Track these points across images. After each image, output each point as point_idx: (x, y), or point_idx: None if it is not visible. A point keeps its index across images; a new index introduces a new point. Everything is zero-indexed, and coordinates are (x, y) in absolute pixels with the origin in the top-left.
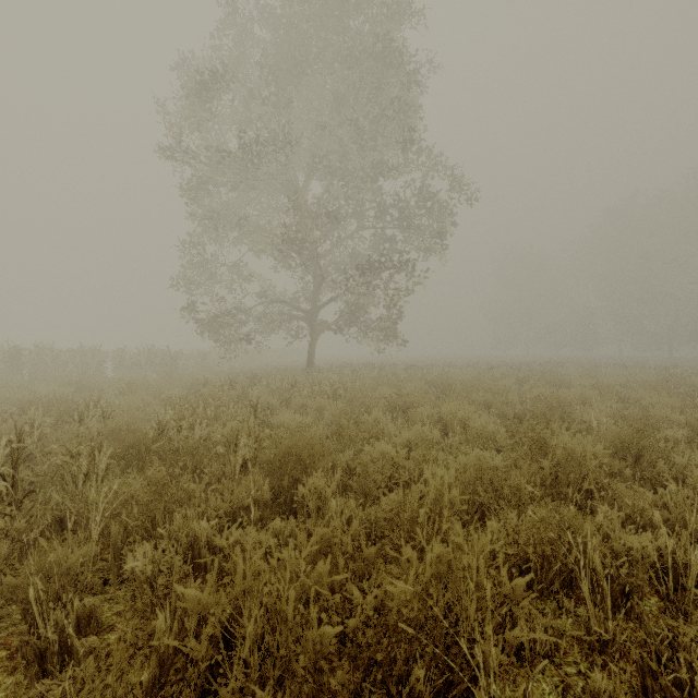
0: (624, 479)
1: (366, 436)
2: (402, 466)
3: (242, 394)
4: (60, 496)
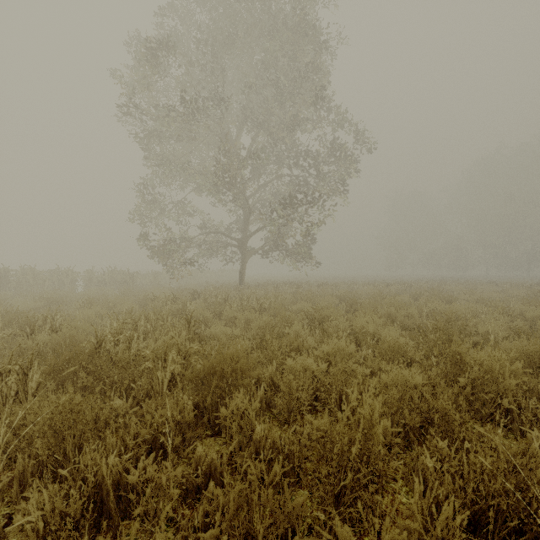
0: (535, 394)
1: (288, 349)
2: (323, 381)
3: (182, 308)
4: None
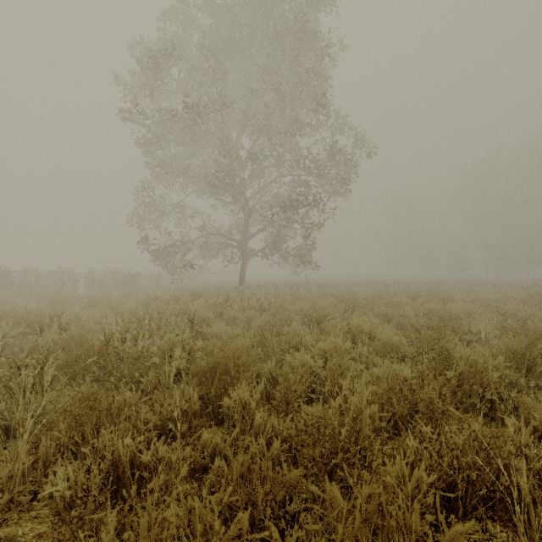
0: (519, 387)
1: (287, 346)
2: (320, 375)
3: (184, 308)
4: (7, 405)
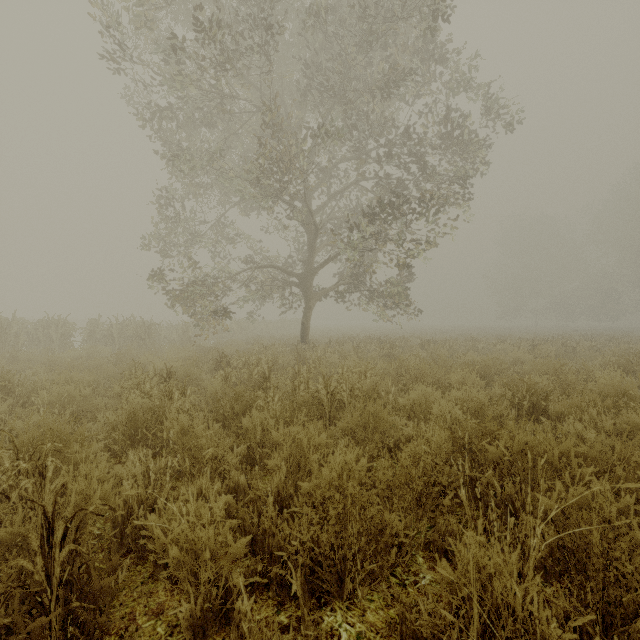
0: None
1: None
2: None
3: (159, 403)
4: None
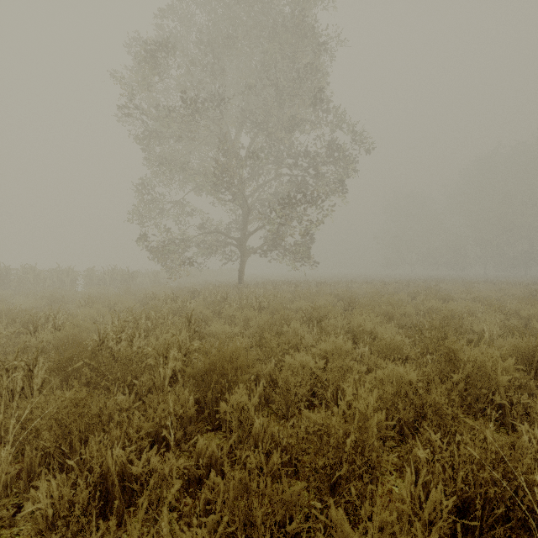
0: (528, 390)
1: (287, 347)
2: (321, 377)
3: (182, 306)
4: None
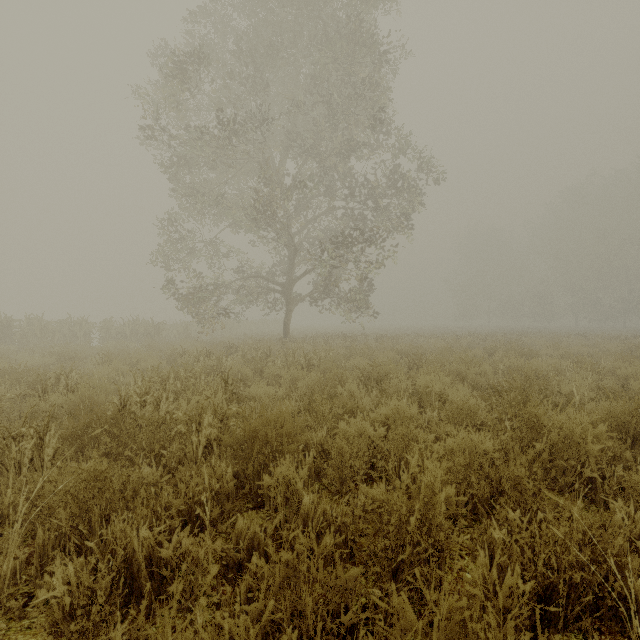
0: (623, 462)
1: (341, 411)
2: (381, 447)
3: (217, 364)
4: None
